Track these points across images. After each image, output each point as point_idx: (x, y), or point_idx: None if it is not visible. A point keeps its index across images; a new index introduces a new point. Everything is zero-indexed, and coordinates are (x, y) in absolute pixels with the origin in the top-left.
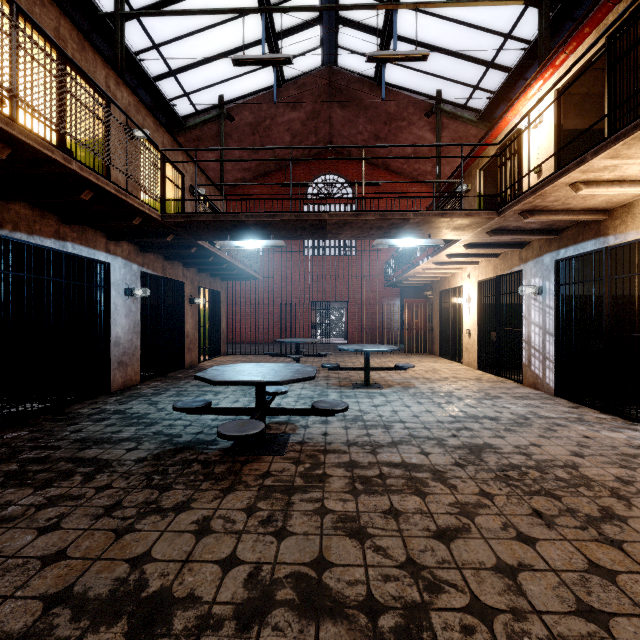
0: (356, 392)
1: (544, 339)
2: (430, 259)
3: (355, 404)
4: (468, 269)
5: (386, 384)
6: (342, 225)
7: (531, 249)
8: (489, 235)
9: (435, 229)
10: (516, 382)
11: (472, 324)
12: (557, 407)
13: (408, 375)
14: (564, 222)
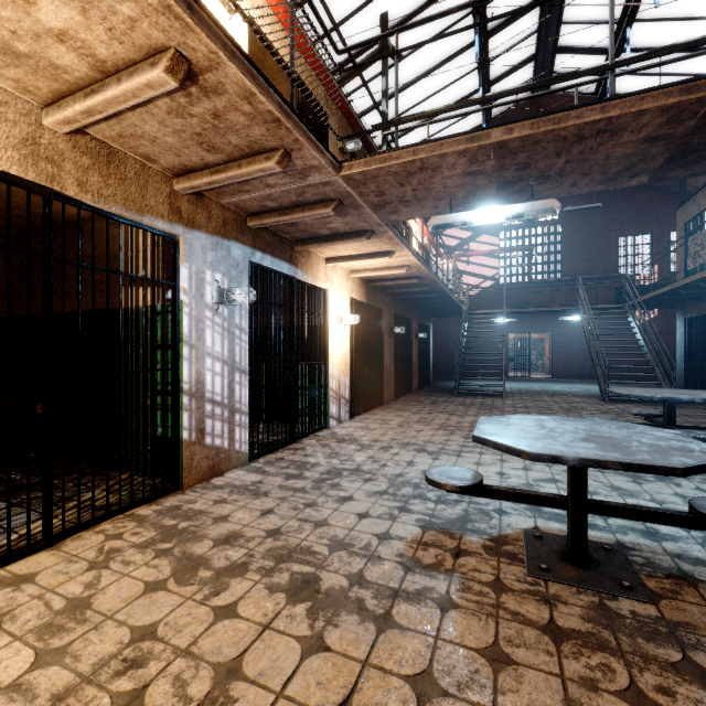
0: (604, 525)
1: (233, 381)
2: None
3: (592, 487)
4: None
5: (506, 557)
6: (623, 172)
7: (206, 211)
8: (336, 207)
9: (435, 191)
10: (150, 502)
11: None
12: (315, 450)
13: (321, 657)
14: (289, 229)
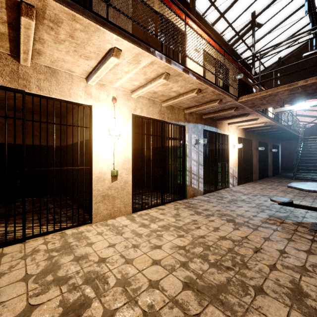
0: None
1: (199, 168)
2: (190, 76)
3: None
4: (111, 90)
5: (301, 226)
6: None
7: (192, 116)
8: (235, 109)
9: (276, 100)
10: (179, 200)
11: (122, 162)
12: (225, 193)
13: (238, 230)
14: (216, 116)
